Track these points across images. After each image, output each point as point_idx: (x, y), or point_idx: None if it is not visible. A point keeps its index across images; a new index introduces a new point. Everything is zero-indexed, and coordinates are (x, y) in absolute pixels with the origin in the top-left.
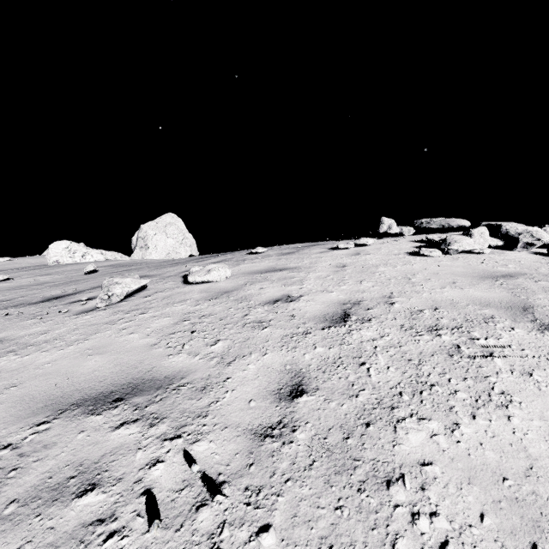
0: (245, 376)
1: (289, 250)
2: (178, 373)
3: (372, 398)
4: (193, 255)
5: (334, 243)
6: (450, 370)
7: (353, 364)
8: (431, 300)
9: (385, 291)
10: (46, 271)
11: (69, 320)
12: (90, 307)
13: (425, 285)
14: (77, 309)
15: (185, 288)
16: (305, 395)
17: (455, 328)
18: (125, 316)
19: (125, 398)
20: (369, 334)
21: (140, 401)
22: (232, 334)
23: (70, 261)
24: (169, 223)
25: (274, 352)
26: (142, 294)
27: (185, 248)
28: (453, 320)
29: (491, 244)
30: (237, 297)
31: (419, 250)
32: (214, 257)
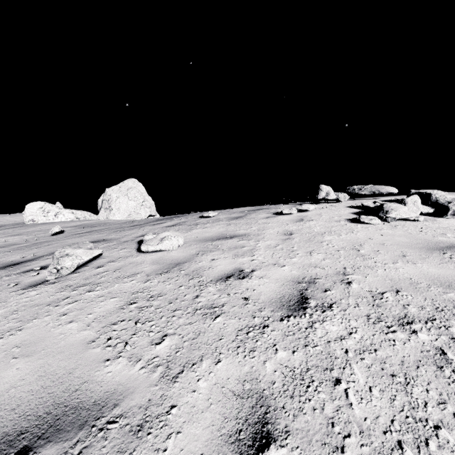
0: (194, 402)
1: (237, 214)
2: (112, 395)
3: (364, 454)
4: (152, 215)
5: (278, 207)
6: (449, 395)
7: (326, 383)
8: (389, 279)
9: (337, 265)
10: (18, 231)
11: (13, 297)
12: (40, 279)
13: (376, 258)
14: (27, 281)
15: (138, 257)
16: (273, 447)
17: (429, 322)
18: (71, 293)
19: (34, 447)
20: (334, 330)
21: (52, 454)
22: (180, 326)
23: (44, 219)
24: (131, 187)
25: (229, 357)
26: (95, 264)
27: (145, 209)
28: (421, 308)
29: (422, 212)
30: (188, 270)
31: (359, 217)
32: (169, 220)
